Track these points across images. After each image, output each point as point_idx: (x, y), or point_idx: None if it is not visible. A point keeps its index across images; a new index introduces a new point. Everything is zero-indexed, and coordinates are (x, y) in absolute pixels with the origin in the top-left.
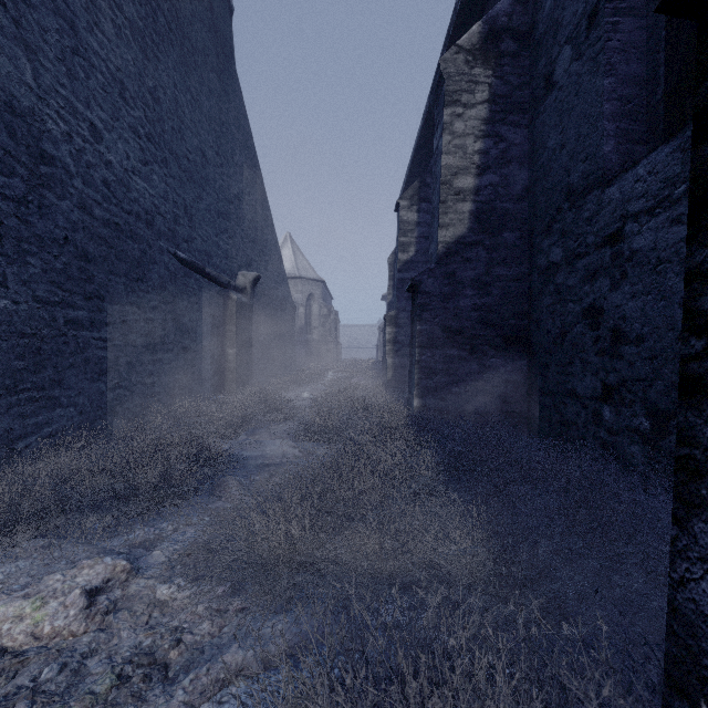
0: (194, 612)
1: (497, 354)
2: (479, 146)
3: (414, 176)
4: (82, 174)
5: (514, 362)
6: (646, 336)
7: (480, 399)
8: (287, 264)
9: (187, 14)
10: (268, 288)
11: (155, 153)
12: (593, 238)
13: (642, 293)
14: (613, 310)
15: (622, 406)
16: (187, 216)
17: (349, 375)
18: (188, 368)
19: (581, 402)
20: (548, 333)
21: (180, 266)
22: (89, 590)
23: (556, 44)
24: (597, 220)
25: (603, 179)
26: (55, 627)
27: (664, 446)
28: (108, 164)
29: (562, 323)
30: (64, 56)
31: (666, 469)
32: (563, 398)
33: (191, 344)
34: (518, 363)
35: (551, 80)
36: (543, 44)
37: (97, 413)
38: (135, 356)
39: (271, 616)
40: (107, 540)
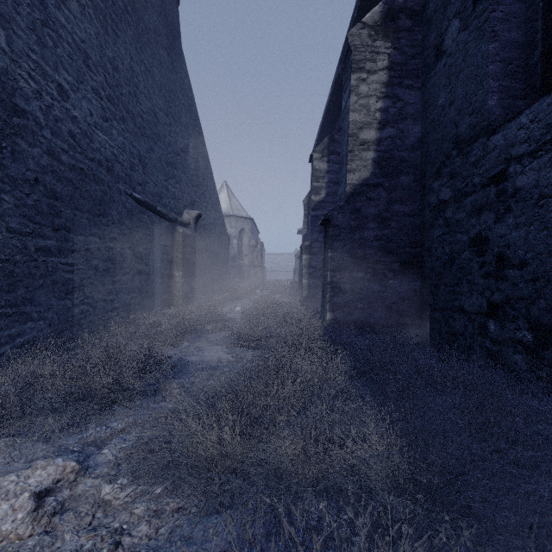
0: (133, 512)
1: (395, 276)
2: (380, 105)
3: (324, 134)
4: (51, 126)
5: (409, 283)
6: (529, 261)
7: (381, 314)
8: (223, 206)
9: (141, 1)
10: (208, 223)
11: (114, 111)
12: (479, 179)
13: (525, 224)
14: (497, 239)
15: (506, 321)
16: (141, 164)
17: (272, 293)
18: (142, 288)
19: (468, 316)
20: (438, 259)
21: (136, 204)
22: (38, 492)
23: (446, 19)
24: (483, 164)
25: (488, 129)
26: (3, 531)
27: (546, 356)
28: (74, 119)
29: (451, 250)
30: (35, 27)
31: (548, 376)
32: (452, 313)
33: (145, 268)
34: (412, 284)
35: (441, 49)
36: (434, 20)
37: (64, 325)
38: (97, 278)
39: (204, 517)
40: (64, 438)
